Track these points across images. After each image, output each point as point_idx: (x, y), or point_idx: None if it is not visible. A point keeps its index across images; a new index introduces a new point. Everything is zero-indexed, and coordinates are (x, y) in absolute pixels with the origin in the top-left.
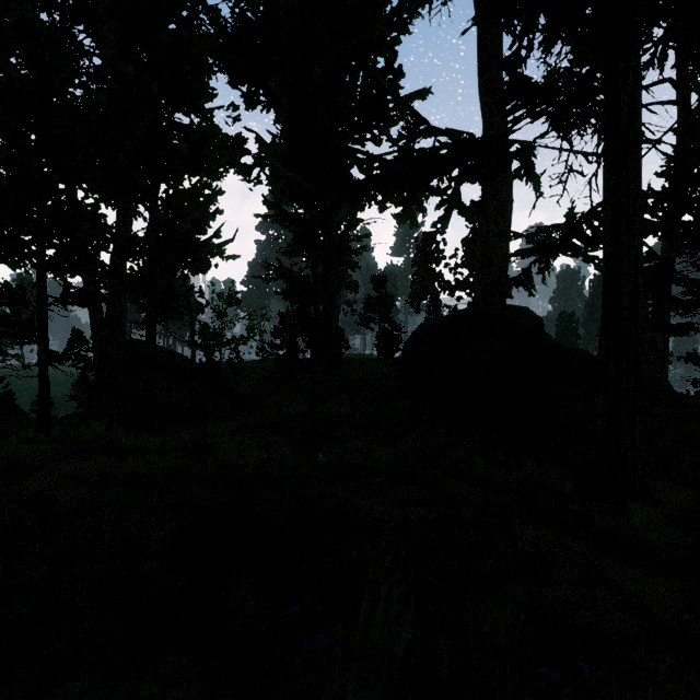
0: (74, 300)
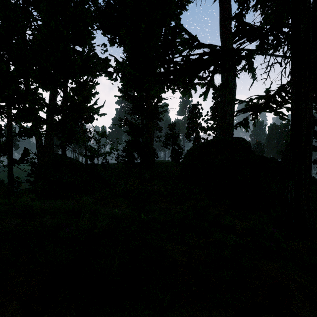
0: (25, 134)
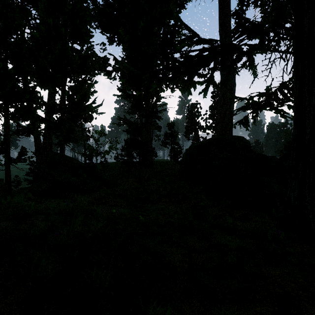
0: (23, 132)
